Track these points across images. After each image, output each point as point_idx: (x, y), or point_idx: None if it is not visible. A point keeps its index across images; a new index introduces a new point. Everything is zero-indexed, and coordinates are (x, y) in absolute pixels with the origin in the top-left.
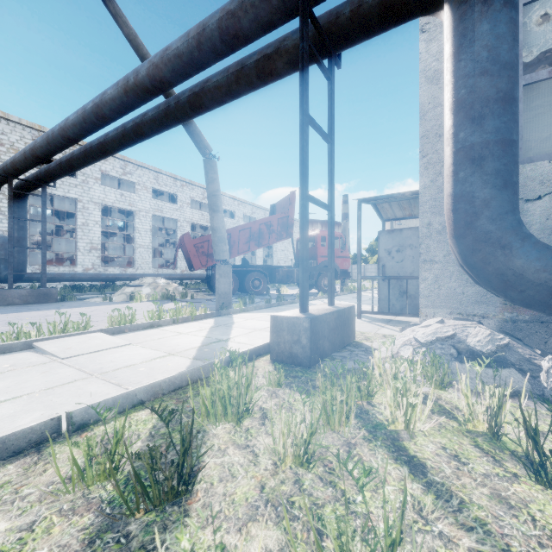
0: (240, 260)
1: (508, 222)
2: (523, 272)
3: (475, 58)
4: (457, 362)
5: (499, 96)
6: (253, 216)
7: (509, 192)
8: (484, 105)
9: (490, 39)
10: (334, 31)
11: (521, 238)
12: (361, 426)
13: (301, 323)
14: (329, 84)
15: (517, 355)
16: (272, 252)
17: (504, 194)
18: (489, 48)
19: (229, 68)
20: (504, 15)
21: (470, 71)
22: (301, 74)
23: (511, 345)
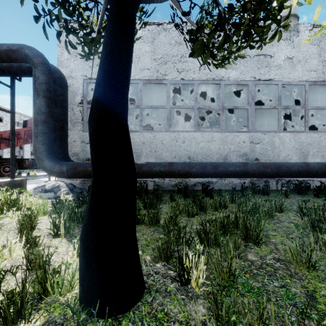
0: (8, 152)
1: (44, 154)
2: (46, 167)
3: (36, 108)
4: (40, 193)
5: (42, 120)
6: (21, 122)
7: (45, 146)
8: (38, 122)
9: (39, 105)
10: (11, 70)
11: (47, 158)
12: None
13: None
14: (11, 89)
15: (58, 189)
16: None
17: (43, 146)
18: (39, 107)
19: None
20: (43, 100)
21: (35, 111)
22: None
23: (60, 186)
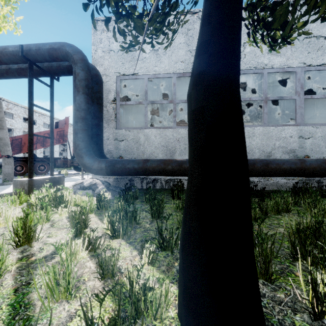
0: (40, 152)
1: (83, 150)
2: (85, 164)
3: (76, 105)
4: (78, 190)
5: (81, 117)
6: None
7: (84, 143)
8: (78, 119)
9: (79, 101)
10: (51, 70)
11: (86, 155)
12: (26, 205)
13: (25, 181)
14: (51, 89)
15: (95, 186)
16: (67, 148)
17: (83, 143)
18: (79, 104)
19: (2, 66)
20: (82, 96)
21: (75, 108)
22: (29, 89)
23: (97, 184)
